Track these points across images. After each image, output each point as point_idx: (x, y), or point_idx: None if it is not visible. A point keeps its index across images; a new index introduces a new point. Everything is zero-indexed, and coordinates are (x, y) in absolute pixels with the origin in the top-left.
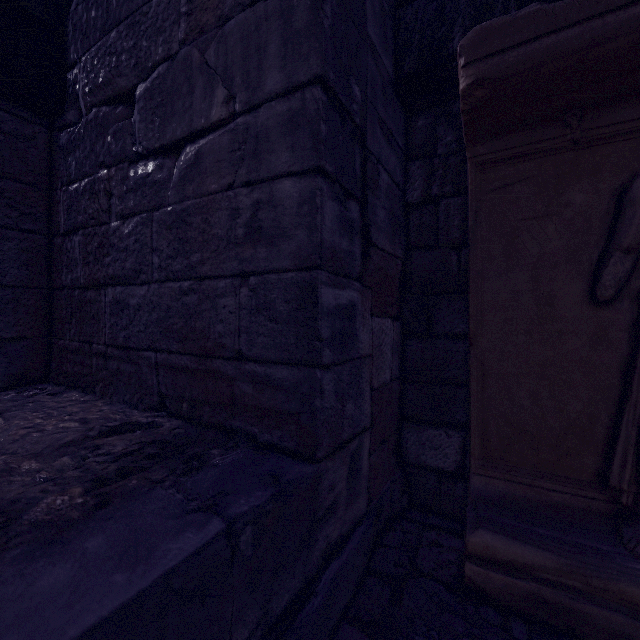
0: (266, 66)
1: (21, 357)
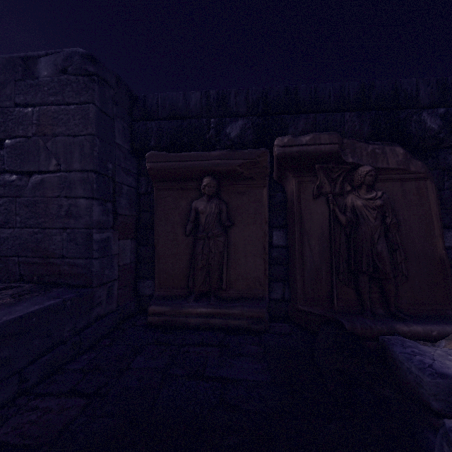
0: (74, 159)
1: None
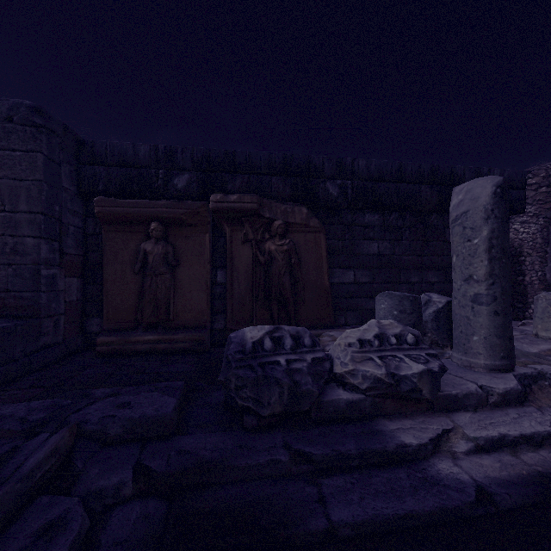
0: (20, 201)
1: None
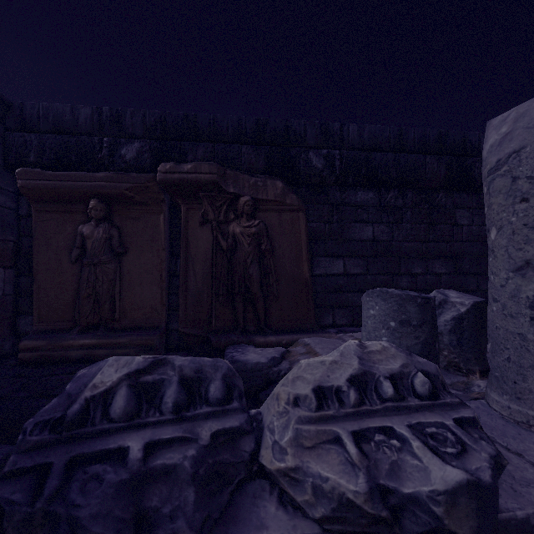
0: None
1: None
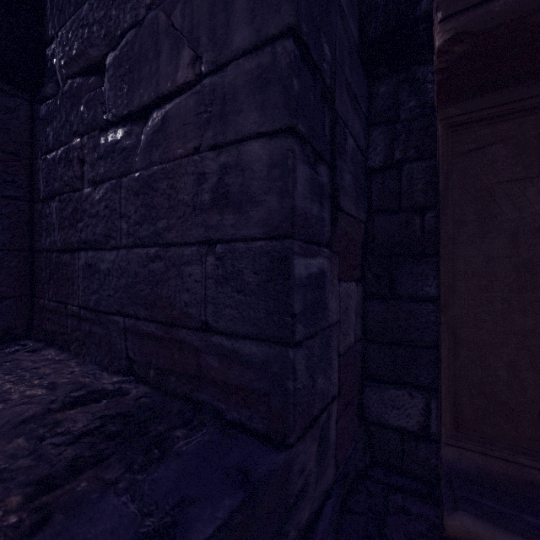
0: (233, 22)
1: (4, 315)
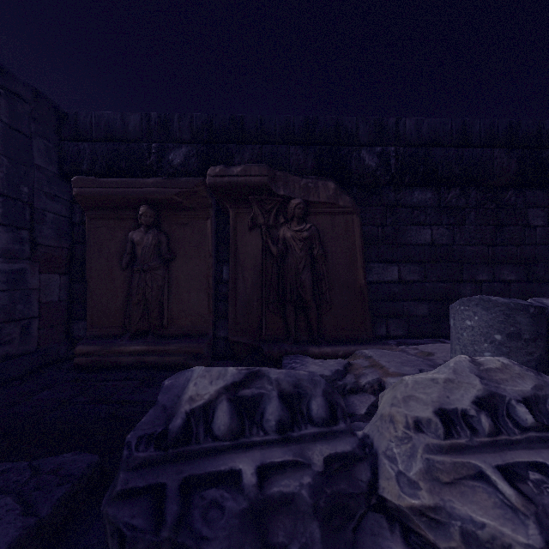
0: None
1: None
